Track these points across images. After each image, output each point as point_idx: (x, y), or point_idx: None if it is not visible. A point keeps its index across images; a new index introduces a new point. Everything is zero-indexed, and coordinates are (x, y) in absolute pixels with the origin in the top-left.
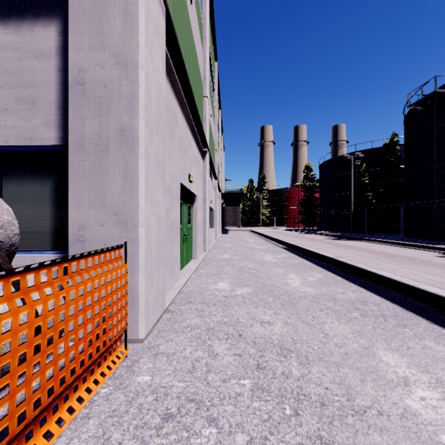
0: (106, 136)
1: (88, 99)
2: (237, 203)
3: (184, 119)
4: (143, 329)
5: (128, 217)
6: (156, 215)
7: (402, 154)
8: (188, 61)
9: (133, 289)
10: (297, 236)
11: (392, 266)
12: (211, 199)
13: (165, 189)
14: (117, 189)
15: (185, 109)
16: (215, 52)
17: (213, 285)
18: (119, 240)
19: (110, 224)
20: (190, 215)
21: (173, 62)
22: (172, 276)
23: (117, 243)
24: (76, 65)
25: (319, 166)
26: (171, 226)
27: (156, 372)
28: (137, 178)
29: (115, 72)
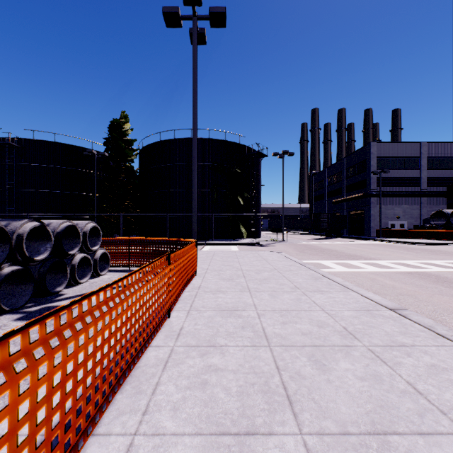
0: None
1: None
2: None
3: None
4: None
5: None
6: None
7: None
8: None
9: None
10: None
11: None
12: None
13: None
14: None
15: None
16: None
17: None
18: None
19: None
20: None
21: None
22: None
23: None
24: None
25: None
26: None
27: None
28: None
29: None
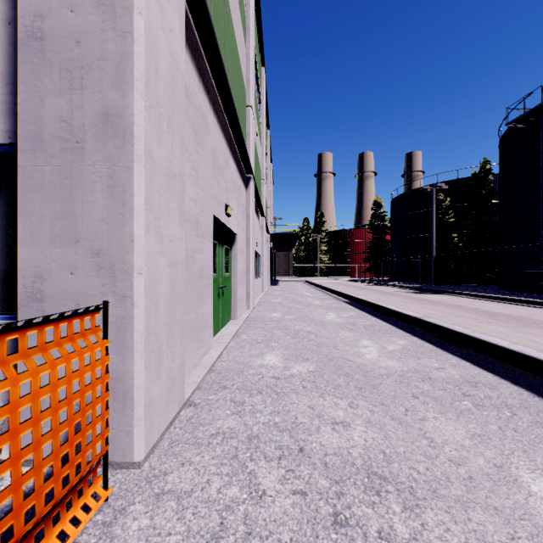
0: (79, 125)
1: (50, 64)
2: (289, 247)
3: (219, 128)
4: (142, 444)
5: (116, 259)
6: (168, 257)
7: (495, 185)
8: (225, 50)
9: (124, 379)
10: (365, 288)
11: (499, 329)
12: (256, 241)
13: (189, 221)
14: (98, 213)
15: (221, 114)
16: (261, 54)
17: (258, 359)
18: (102, 297)
19: (87, 270)
20: (229, 260)
21: (201, 40)
22: (199, 347)
23: (98, 303)
24: (31, 7)
25: (391, 201)
26: (198, 275)
27: (152, 539)
28: (131, 194)
29: (95, 18)
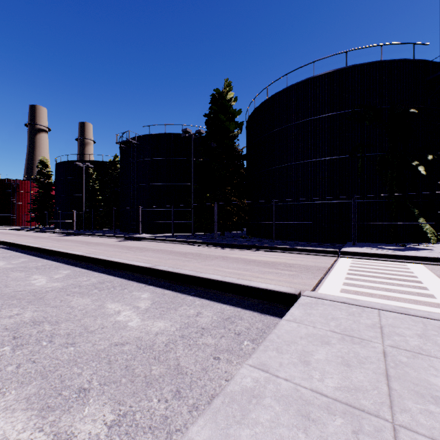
0: None
1: None
2: None
3: None
4: None
5: None
6: None
7: None
8: None
9: None
10: (24, 235)
11: (81, 248)
12: None
13: None
14: None
15: None
16: None
17: None
18: None
19: None
20: None
21: None
22: None
23: None
24: None
25: (56, 165)
26: None
27: None
28: None
29: None
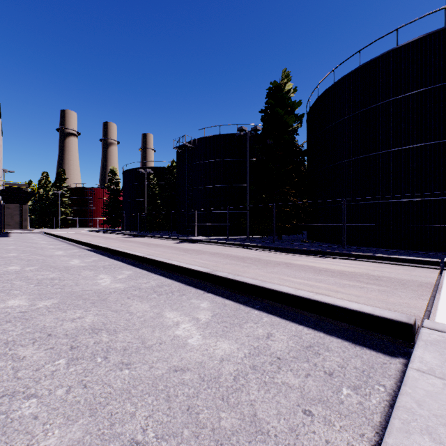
0: None
1: None
2: (24, 200)
3: None
4: None
5: None
6: None
7: None
8: None
9: None
10: (98, 236)
11: (143, 249)
12: None
13: None
14: None
15: None
16: None
17: (5, 268)
18: None
19: None
20: None
21: None
22: None
23: None
24: None
25: (123, 173)
26: None
27: None
28: None
29: None
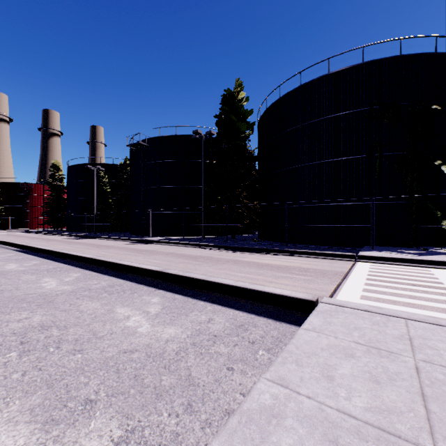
0: None
1: None
2: None
3: None
4: None
5: None
6: None
7: None
8: None
9: None
10: (37, 237)
11: (92, 251)
12: None
13: None
14: None
15: None
16: None
17: None
18: None
19: None
20: None
21: None
22: None
23: None
24: None
25: (68, 168)
26: None
27: None
28: None
29: None
